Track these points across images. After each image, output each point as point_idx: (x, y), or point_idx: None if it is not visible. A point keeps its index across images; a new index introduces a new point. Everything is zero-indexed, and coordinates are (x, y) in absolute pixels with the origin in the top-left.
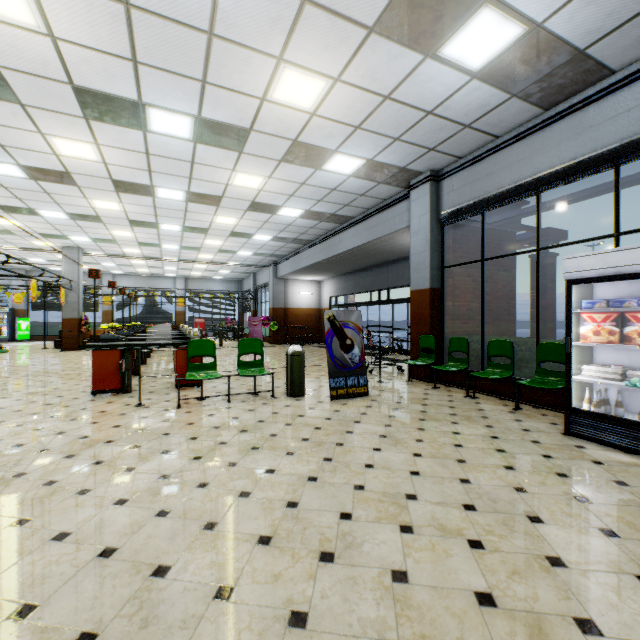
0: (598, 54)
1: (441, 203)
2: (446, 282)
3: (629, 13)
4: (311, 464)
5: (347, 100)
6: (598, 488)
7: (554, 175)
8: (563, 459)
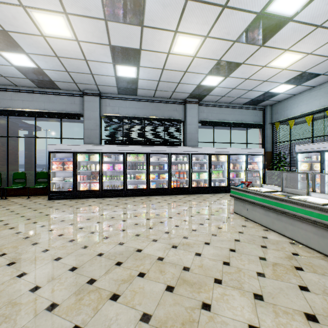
0: (57, 84)
1: None
2: None
3: (65, 81)
4: None
5: None
6: (60, 206)
7: (42, 113)
8: (50, 204)
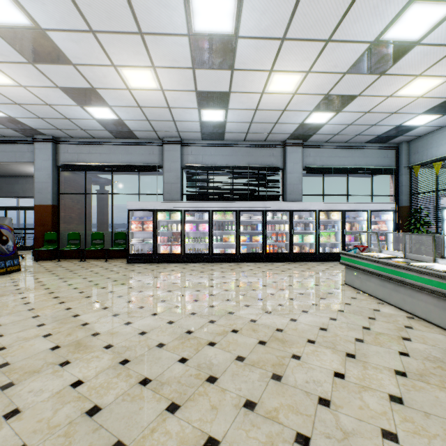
0: (136, 133)
1: (59, 157)
2: (61, 202)
3: (145, 130)
4: (42, 291)
5: (22, 94)
6: (142, 270)
7: (120, 166)
8: (131, 268)
